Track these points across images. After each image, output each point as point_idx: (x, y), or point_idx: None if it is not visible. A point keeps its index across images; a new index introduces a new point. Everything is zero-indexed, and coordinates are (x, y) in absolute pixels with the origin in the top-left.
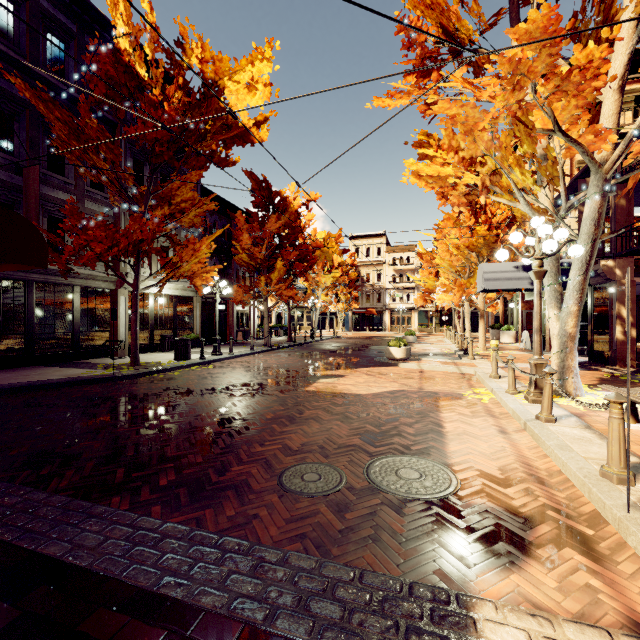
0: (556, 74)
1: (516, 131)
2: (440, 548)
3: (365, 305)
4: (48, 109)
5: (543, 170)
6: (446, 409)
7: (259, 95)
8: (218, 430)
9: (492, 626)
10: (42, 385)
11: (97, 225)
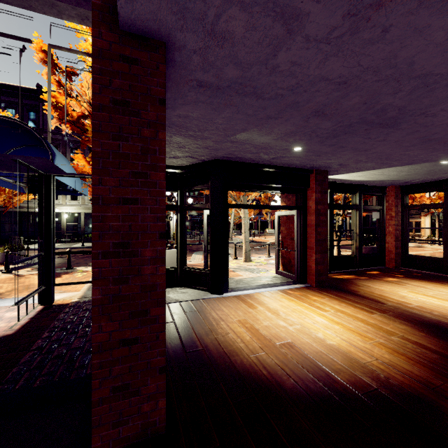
0: None
1: None
2: None
3: None
4: None
5: None
6: None
7: None
8: None
9: None
10: None
11: None
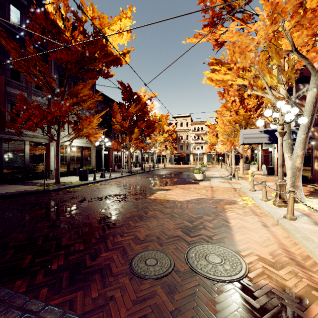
0: (298, 13)
1: (269, 51)
2: None
3: (180, 151)
4: (6, 42)
5: (284, 74)
6: (229, 210)
7: (124, 37)
8: (96, 225)
9: None
10: (2, 196)
11: (34, 107)
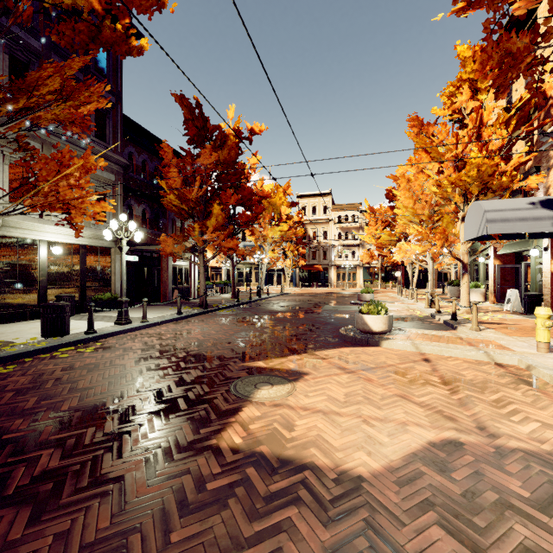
0: None
1: None
2: None
3: (311, 262)
4: None
5: None
6: None
7: None
8: None
9: None
10: None
11: None
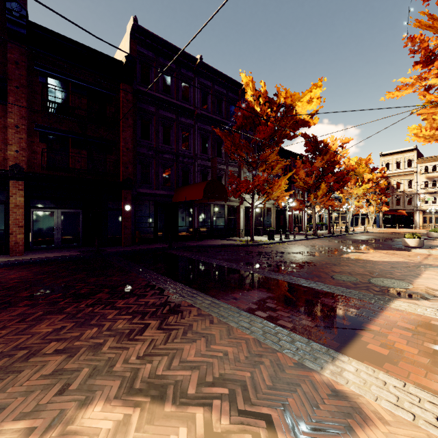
0: None
1: None
2: (390, 294)
3: (395, 207)
4: (226, 137)
5: None
6: (430, 270)
7: (314, 104)
8: (303, 264)
9: (397, 302)
10: (225, 245)
11: (243, 181)
